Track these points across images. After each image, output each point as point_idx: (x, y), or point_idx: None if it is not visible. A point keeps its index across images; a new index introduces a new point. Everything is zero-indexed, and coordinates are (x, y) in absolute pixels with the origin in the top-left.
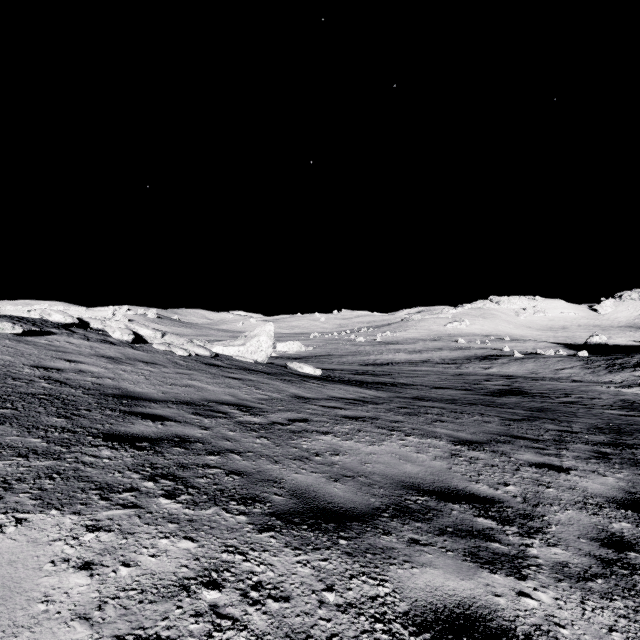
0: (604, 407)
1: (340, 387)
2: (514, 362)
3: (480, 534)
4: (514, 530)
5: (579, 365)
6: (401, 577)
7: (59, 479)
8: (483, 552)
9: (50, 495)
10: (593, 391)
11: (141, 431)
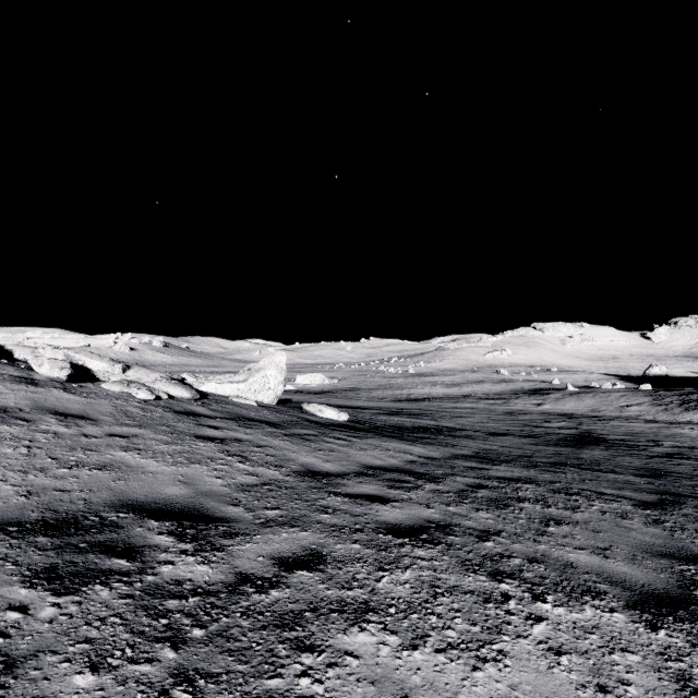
0: None
1: (375, 443)
2: (570, 397)
3: None
4: None
5: (647, 401)
6: None
7: None
8: None
9: None
10: (681, 436)
11: None
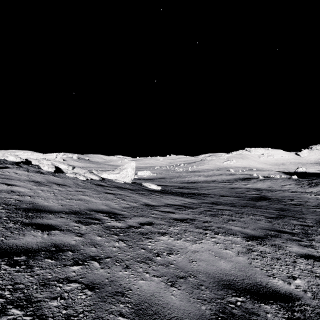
0: (314, 207)
1: (171, 197)
2: (259, 181)
3: None
4: None
5: (294, 183)
6: None
7: None
8: None
9: None
10: (304, 197)
11: (26, 242)
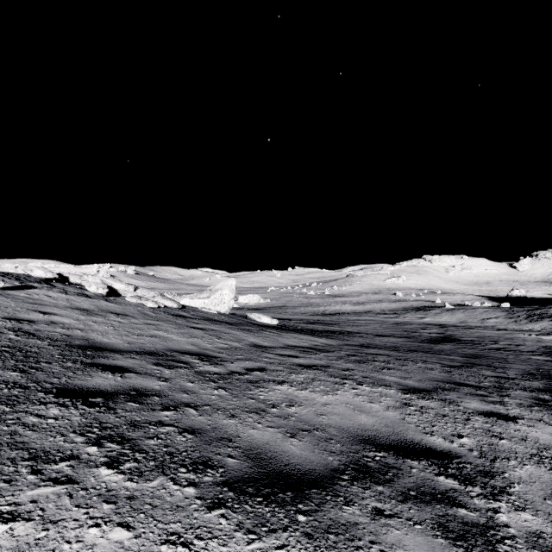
0: (530, 353)
1: (294, 336)
2: (446, 312)
3: (444, 497)
4: (478, 491)
5: (503, 315)
6: None
7: None
8: (452, 522)
9: None
10: (517, 338)
11: (98, 384)
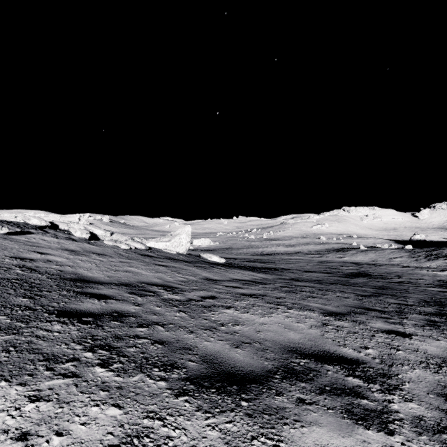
0: (427, 285)
1: (238, 271)
2: (360, 253)
3: (351, 392)
4: (377, 387)
5: (406, 255)
6: (293, 437)
7: (14, 352)
8: (356, 409)
9: (3, 367)
10: (417, 274)
11: (88, 308)
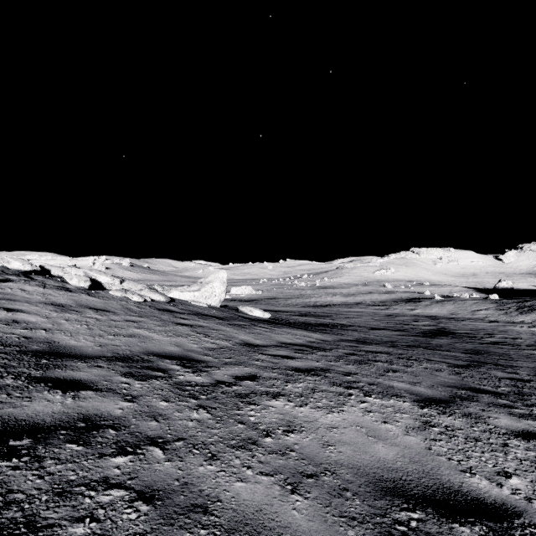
0: (530, 348)
1: (288, 331)
2: (436, 304)
3: None
4: None
5: (493, 307)
6: None
7: None
8: None
9: None
10: (511, 331)
11: (34, 413)
